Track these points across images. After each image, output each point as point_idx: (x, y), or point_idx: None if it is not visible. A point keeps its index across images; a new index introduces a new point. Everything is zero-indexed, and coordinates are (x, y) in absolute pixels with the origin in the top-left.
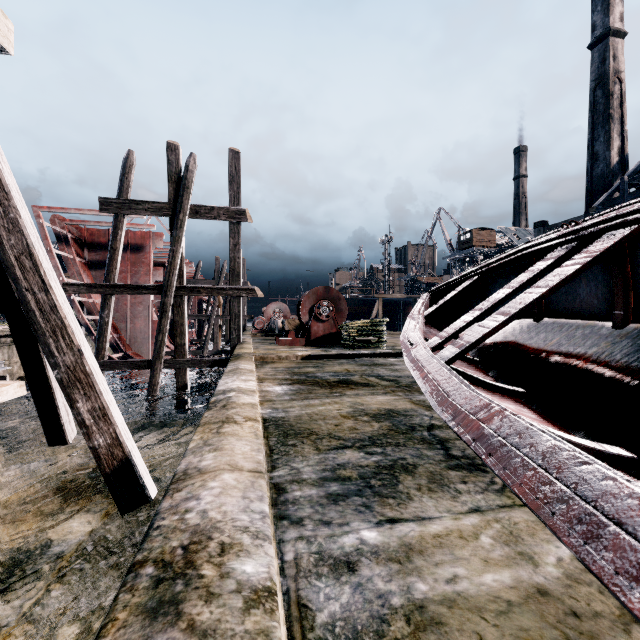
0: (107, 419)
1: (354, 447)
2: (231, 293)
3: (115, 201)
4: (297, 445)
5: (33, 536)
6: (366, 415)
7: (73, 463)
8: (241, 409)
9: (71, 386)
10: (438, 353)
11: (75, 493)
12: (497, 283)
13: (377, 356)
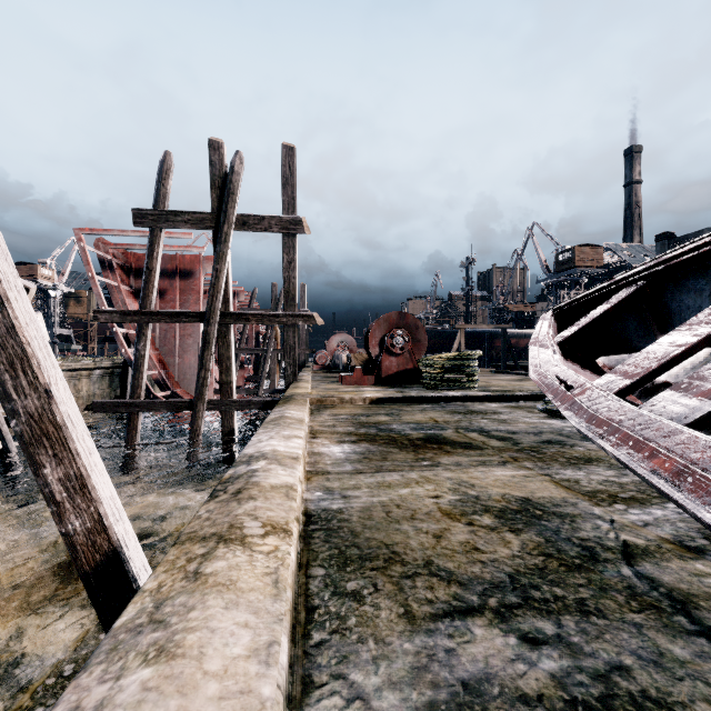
0: (86, 492)
1: (487, 611)
2: (285, 321)
3: (150, 213)
4: (364, 596)
5: (2, 646)
6: (486, 512)
7: None
8: (264, 501)
9: (35, 443)
10: (642, 406)
11: (77, 575)
12: (685, 288)
13: (471, 400)
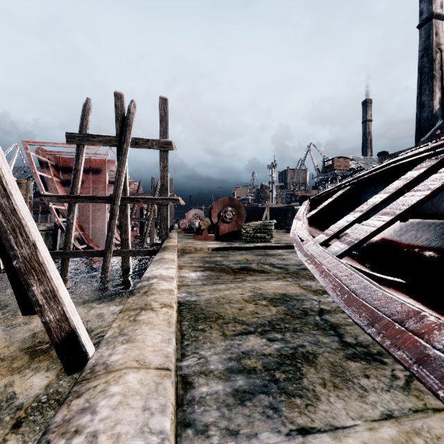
0: (56, 299)
1: (256, 332)
2: (161, 202)
3: (77, 135)
4: (206, 330)
5: (2, 389)
6: (264, 299)
7: (42, 327)
8: (159, 295)
9: (27, 273)
10: (327, 248)
11: (40, 352)
12: (366, 191)
13: (268, 248)
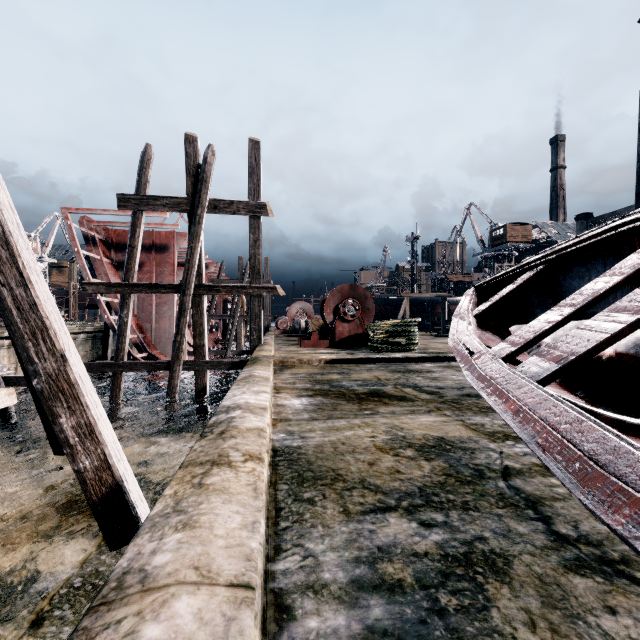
0: (94, 437)
1: (400, 509)
2: (251, 292)
3: (133, 197)
4: (316, 501)
5: (20, 565)
6: (409, 447)
7: None
8: (242, 439)
9: (53, 398)
10: (517, 367)
11: (76, 510)
12: (572, 273)
13: (410, 361)
